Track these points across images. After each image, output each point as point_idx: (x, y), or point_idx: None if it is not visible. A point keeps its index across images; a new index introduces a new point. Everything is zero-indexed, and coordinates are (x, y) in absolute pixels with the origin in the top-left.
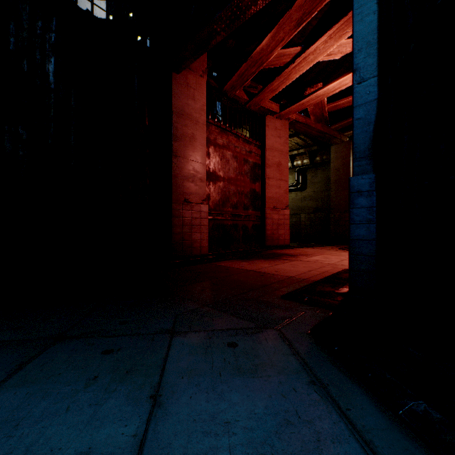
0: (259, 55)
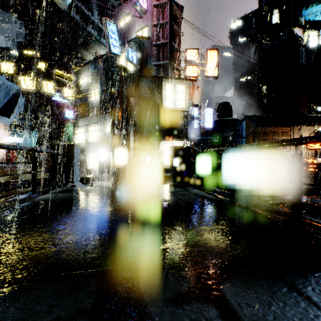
0: None
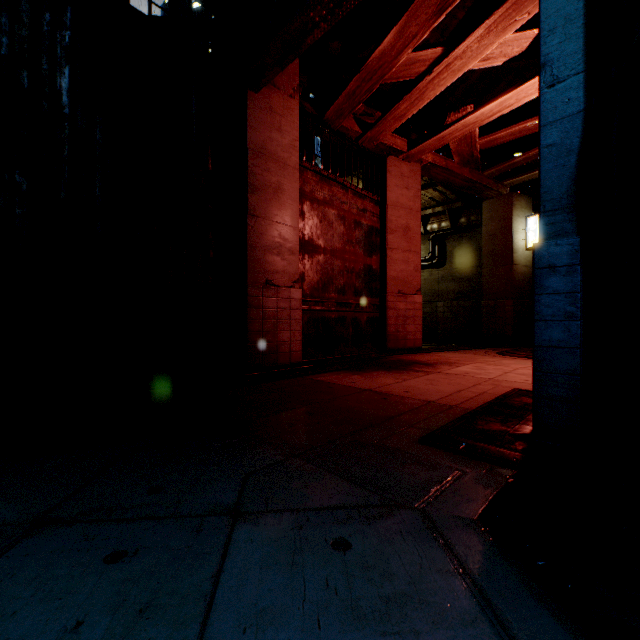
0: (378, 63)
